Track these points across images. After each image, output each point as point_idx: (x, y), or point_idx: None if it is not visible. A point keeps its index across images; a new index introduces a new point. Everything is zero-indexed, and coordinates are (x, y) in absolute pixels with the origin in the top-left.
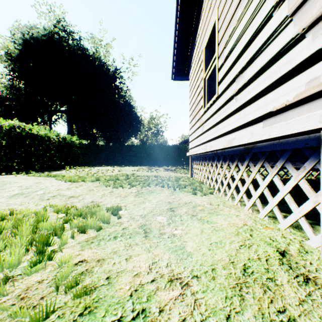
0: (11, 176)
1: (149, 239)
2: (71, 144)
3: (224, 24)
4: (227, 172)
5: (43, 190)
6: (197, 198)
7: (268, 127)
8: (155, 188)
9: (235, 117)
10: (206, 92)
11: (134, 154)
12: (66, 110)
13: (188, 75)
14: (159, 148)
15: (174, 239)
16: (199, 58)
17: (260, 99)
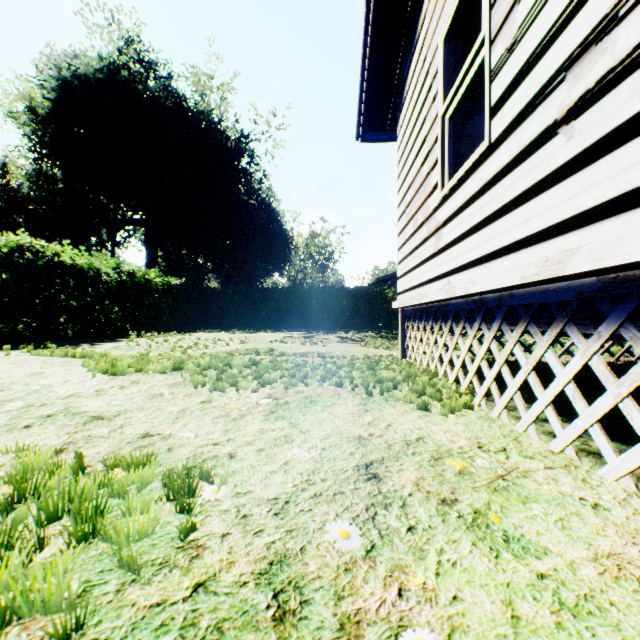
0: None
1: None
2: (147, 286)
3: None
4: (519, 354)
5: (30, 398)
6: (434, 423)
7: None
8: (319, 389)
9: (566, 189)
10: (446, 149)
11: (276, 306)
12: (143, 219)
13: (394, 128)
14: (328, 294)
15: None
16: (426, 71)
17: None
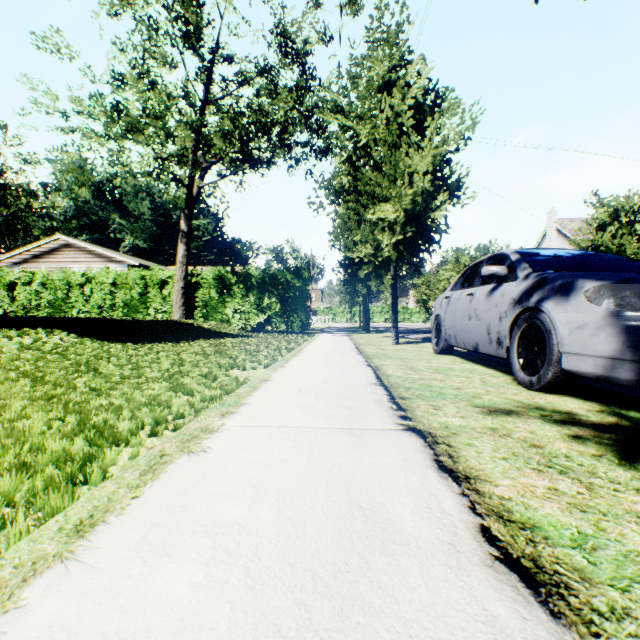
0: None
1: None
2: None
3: None
4: None
5: None
6: None
7: None
8: None
9: None
10: None
11: None
12: None
13: None
14: None
15: None
16: None
17: None
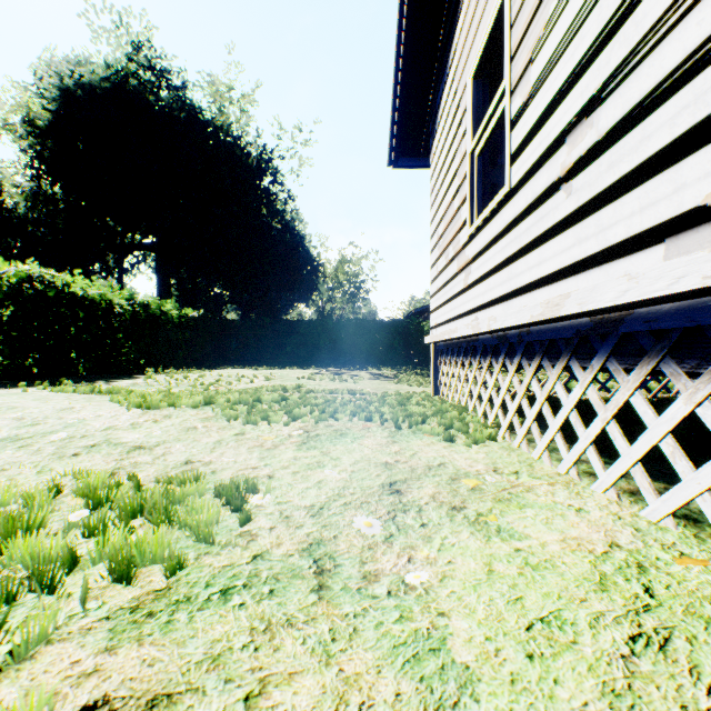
0: (13, 391)
1: (330, 600)
2: (162, 318)
3: (529, 1)
4: (535, 386)
5: (69, 430)
6: (457, 452)
7: (703, 251)
8: (349, 423)
9: (566, 240)
10: (475, 186)
11: (302, 340)
12: (154, 244)
13: (427, 154)
14: (359, 327)
15: (407, 604)
16: (457, 105)
17: (655, 177)
